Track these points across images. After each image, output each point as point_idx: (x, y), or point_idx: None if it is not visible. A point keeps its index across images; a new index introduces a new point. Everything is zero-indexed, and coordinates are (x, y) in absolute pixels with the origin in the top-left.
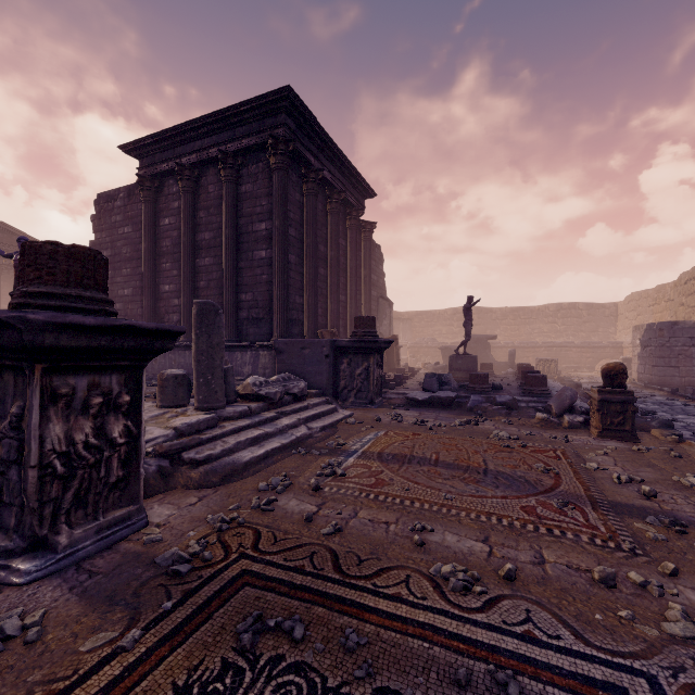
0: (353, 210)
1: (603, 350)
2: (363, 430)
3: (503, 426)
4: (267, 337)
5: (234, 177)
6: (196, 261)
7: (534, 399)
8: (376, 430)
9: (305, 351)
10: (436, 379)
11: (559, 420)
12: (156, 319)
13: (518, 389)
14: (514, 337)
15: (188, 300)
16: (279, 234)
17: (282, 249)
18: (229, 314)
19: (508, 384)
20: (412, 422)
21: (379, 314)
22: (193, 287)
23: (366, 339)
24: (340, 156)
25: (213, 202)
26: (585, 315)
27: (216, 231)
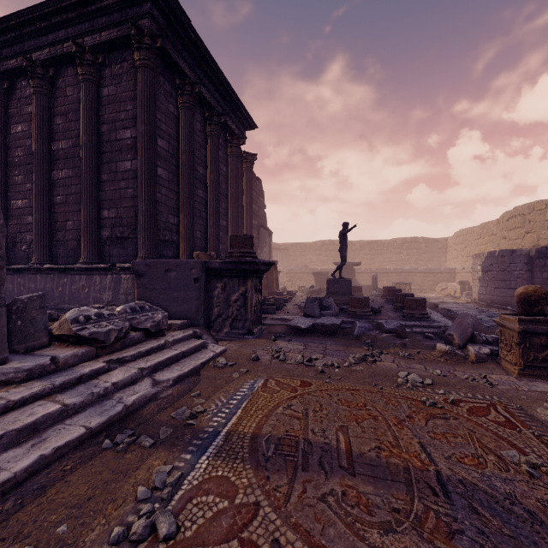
0: (234, 137)
1: (440, 275)
2: (234, 378)
3: (404, 362)
4: (133, 258)
5: (93, 76)
6: (52, 173)
7: (417, 323)
8: (252, 377)
9: (170, 274)
10: (317, 303)
11: (464, 353)
12: (7, 239)
13: (394, 311)
14: (369, 264)
15: (41, 216)
16: (144, 140)
17: (148, 158)
18: (88, 232)
19: (382, 307)
20: (297, 362)
21: (260, 241)
22: (49, 202)
23: (242, 259)
24: (219, 75)
25: (71, 106)
26: (424, 247)
27: (75, 139)
